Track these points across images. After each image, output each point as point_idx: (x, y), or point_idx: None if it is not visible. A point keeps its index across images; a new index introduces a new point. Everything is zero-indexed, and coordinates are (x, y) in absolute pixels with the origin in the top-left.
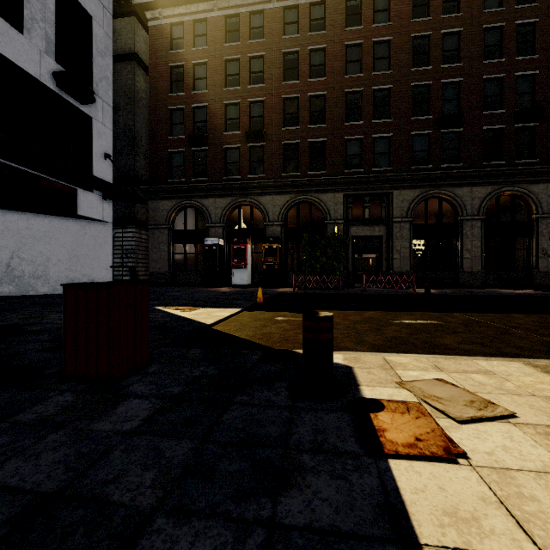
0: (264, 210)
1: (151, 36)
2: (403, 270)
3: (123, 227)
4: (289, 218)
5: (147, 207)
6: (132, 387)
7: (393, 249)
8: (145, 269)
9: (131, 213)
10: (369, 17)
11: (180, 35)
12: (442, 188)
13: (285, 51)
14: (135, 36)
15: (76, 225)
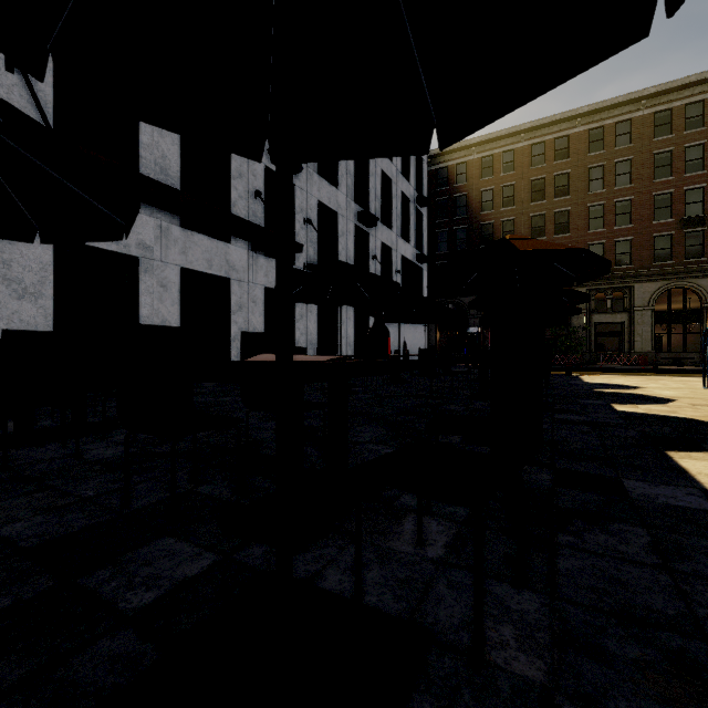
0: None
1: None
2: (644, 350)
3: None
4: None
5: None
6: None
7: (634, 333)
8: None
9: None
10: (610, 142)
11: (444, 175)
12: (684, 280)
13: (533, 178)
14: None
15: (413, 327)
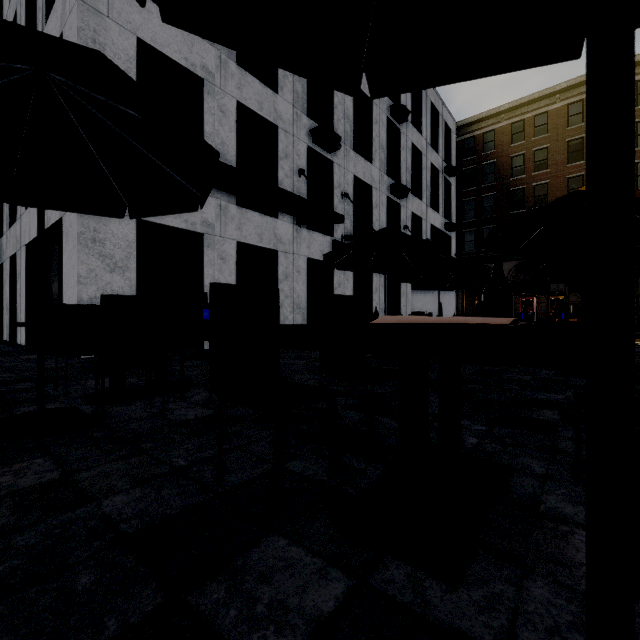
0: None
1: None
2: None
3: None
4: None
5: None
6: None
7: None
8: None
9: None
10: None
11: (471, 145)
12: None
13: (569, 139)
14: None
15: (441, 294)
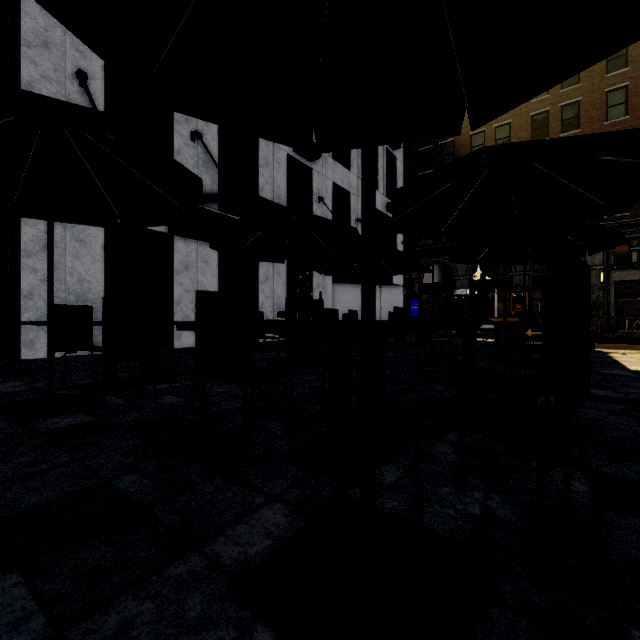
0: None
1: None
2: None
3: None
4: None
5: None
6: None
7: None
8: None
9: None
10: (636, 56)
11: None
12: None
13: (533, 113)
14: None
15: (386, 289)
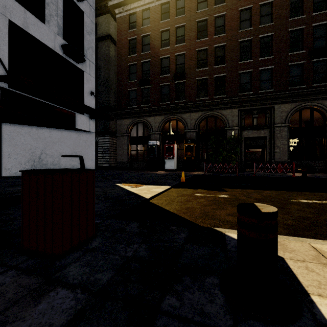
0: (185, 123)
1: (118, 23)
2: (282, 160)
3: (103, 136)
4: (200, 128)
5: (116, 124)
6: (68, 268)
7: (274, 145)
8: (115, 160)
9: (107, 127)
10: None
11: (134, 20)
12: (313, 101)
13: (198, 20)
14: (109, 25)
15: (75, 134)
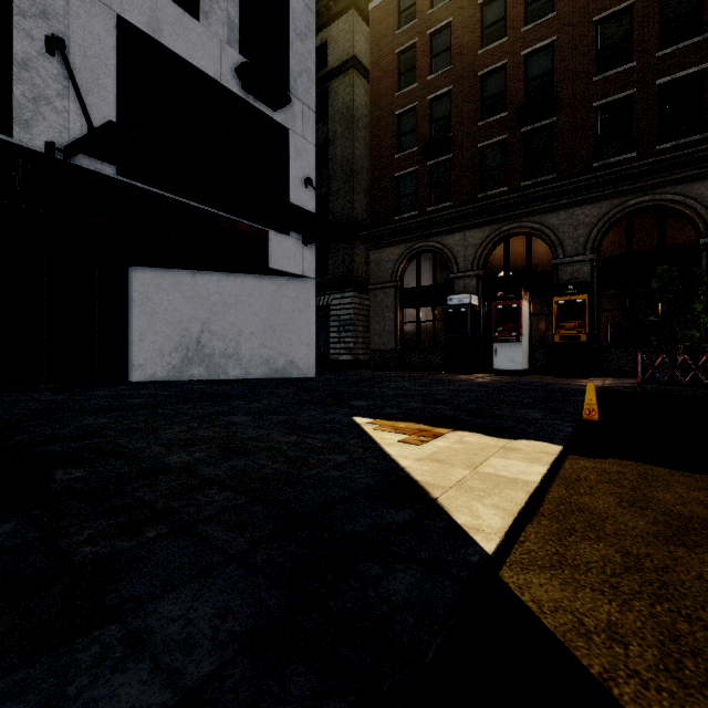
0: (553, 239)
1: (373, 23)
2: None
3: (340, 291)
4: None
5: (369, 262)
6: None
7: None
8: (366, 346)
9: (349, 272)
10: None
11: (411, 2)
12: None
13: None
14: (354, 35)
15: (272, 285)
